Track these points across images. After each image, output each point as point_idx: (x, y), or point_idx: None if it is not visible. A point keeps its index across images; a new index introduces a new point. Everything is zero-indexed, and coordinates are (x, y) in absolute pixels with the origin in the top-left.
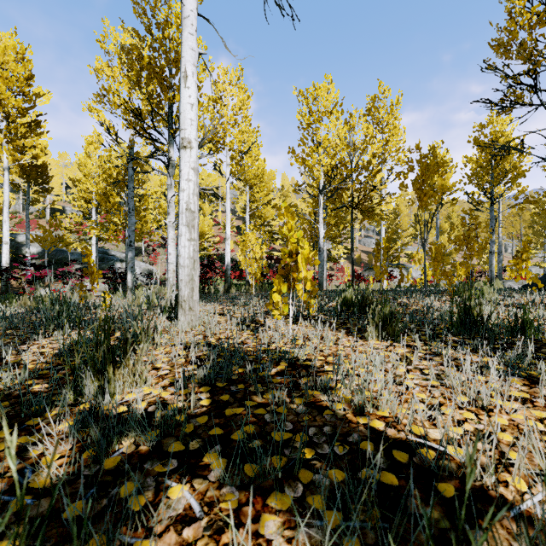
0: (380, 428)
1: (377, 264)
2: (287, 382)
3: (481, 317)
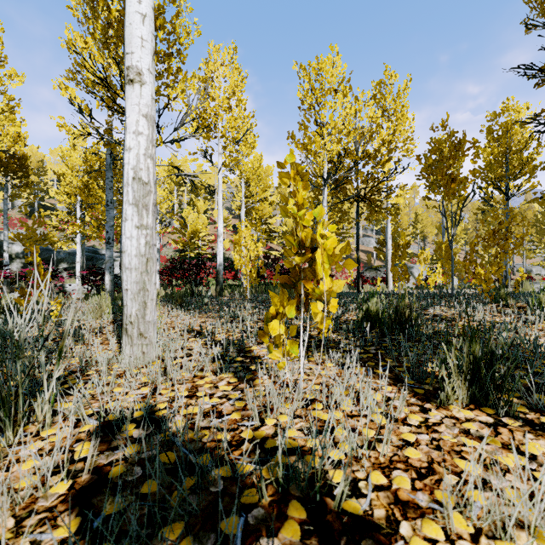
0: None
1: (376, 263)
2: None
3: None
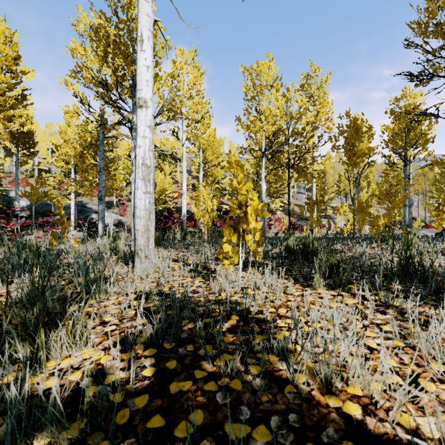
0: (356, 416)
1: (307, 215)
2: (240, 342)
3: (422, 266)
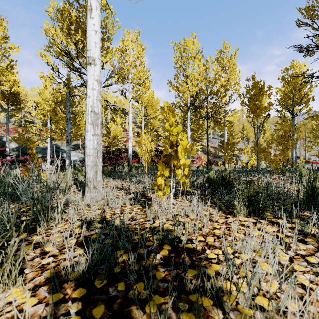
0: None
1: (220, 154)
2: (172, 278)
3: None
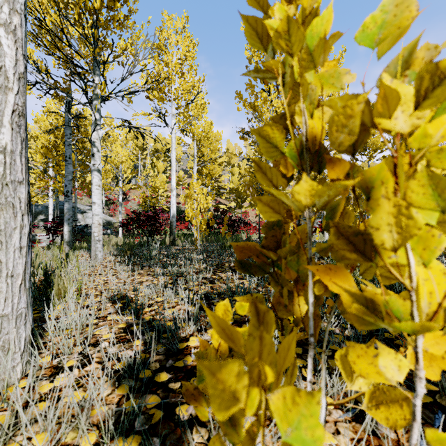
0: None
1: None
2: None
3: None
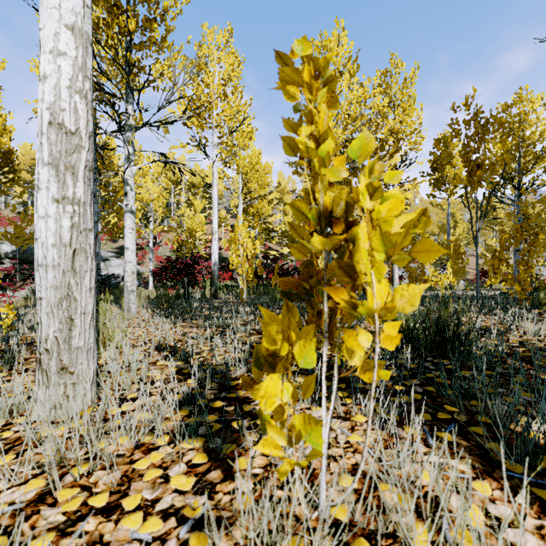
0: None
1: None
2: None
3: None
